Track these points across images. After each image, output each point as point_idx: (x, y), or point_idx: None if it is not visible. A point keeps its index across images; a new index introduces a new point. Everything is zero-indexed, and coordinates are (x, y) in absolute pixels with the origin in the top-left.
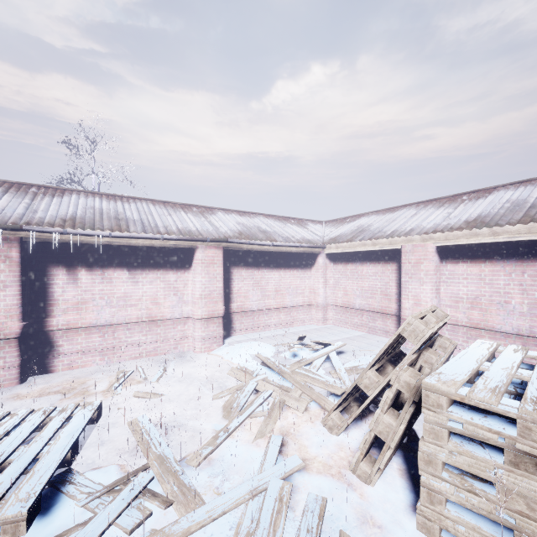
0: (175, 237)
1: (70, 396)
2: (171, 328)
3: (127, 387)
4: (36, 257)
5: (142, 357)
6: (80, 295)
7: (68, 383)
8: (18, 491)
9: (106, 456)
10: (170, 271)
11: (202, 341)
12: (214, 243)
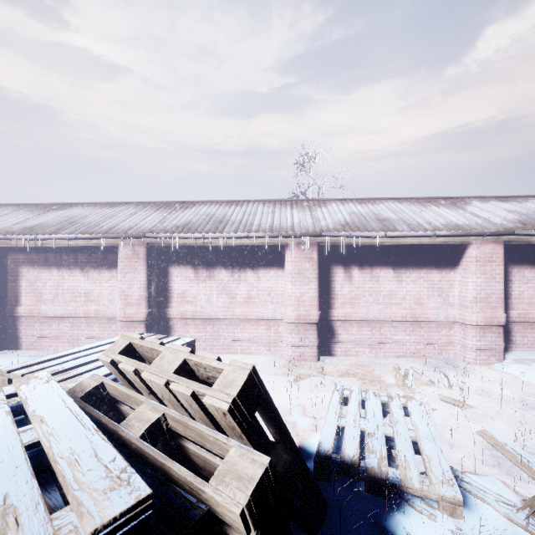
0: (448, 233)
1: (368, 382)
2: (435, 331)
3: (418, 386)
4: (323, 258)
5: (405, 357)
6: (354, 291)
7: (355, 368)
8: (431, 470)
9: (462, 461)
10: (434, 270)
11: (477, 352)
12: (490, 237)
